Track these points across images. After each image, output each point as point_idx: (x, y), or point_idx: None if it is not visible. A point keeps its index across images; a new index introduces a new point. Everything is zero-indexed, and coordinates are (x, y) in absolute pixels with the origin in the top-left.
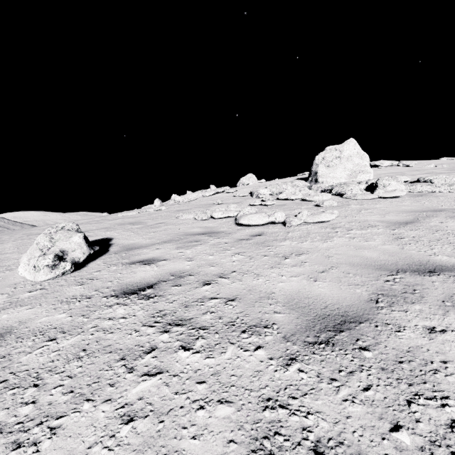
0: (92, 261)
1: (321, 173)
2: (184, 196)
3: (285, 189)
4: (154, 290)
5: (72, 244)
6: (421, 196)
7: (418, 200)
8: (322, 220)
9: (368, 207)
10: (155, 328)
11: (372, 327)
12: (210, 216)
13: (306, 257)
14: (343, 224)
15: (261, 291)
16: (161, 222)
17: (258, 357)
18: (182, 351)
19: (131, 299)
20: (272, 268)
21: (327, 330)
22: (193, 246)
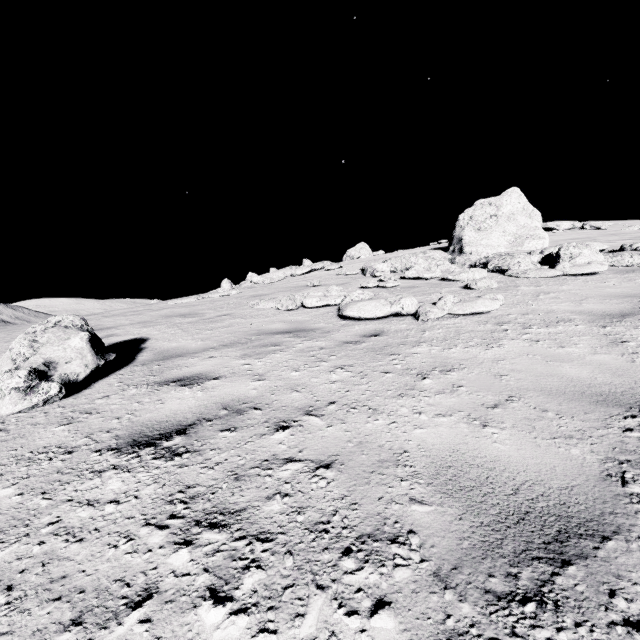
0: (103, 379)
1: (469, 240)
2: (265, 275)
3: (414, 263)
4: (187, 438)
5: (68, 351)
6: (632, 272)
7: (630, 279)
8: (478, 310)
9: (550, 290)
10: (167, 531)
11: (635, 553)
12: (301, 304)
13: (460, 375)
14: (513, 317)
15: (382, 447)
16: (226, 313)
17: (379, 639)
18: (208, 605)
19: (142, 458)
20: (401, 397)
21: (532, 559)
22: (267, 353)
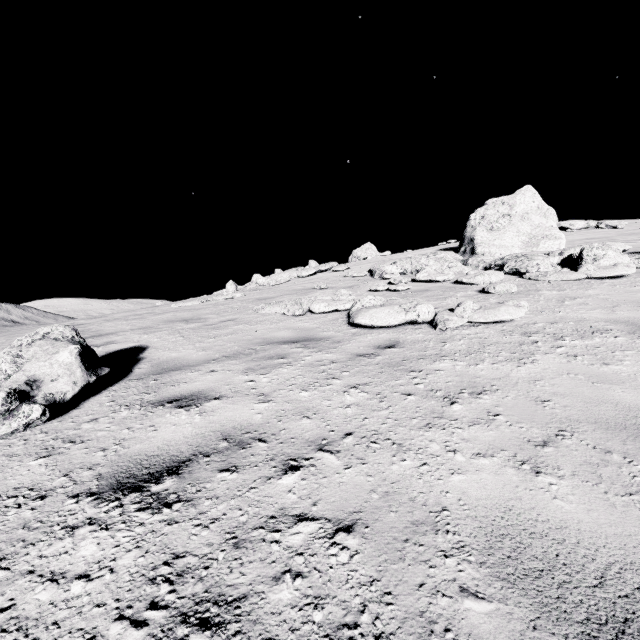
0: (94, 396)
1: (481, 240)
2: (270, 277)
3: (425, 265)
4: (179, 481)
5: (55, 367)
6: None
7: None
8: (502, 318)
9: (575, 295)
10: (144, 632)
11: None
12: (308, 309)
13: (494, 399)
14: (540, 326)
15: (414, 502)
16: (230, 318)
17: None
18: None
19: (124, 508)
20: (428, 428)
21: None
22: (273, 367)
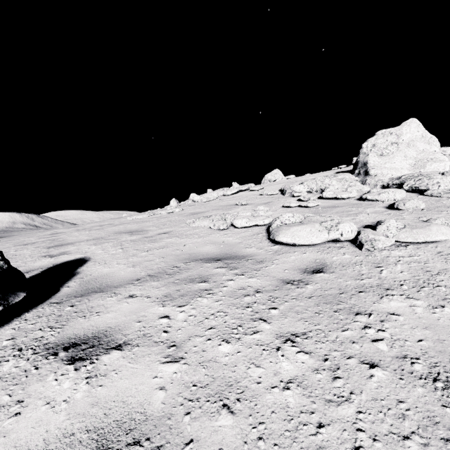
0: (1, 327)
1: (373, 164)
2: (203, 195)
3: (328, 185)
4: None
5: None
6: None
7: None
8: (436, 238)
9: None
10: None
11: None
12: (231, 223)
13: None
14: None
15: None
16: (166, 231)
17: None
18: None
19: None
20: None
21: None
22: (192, 295)
